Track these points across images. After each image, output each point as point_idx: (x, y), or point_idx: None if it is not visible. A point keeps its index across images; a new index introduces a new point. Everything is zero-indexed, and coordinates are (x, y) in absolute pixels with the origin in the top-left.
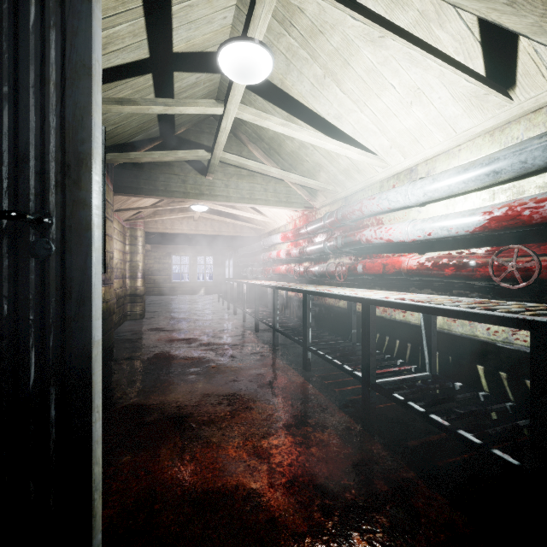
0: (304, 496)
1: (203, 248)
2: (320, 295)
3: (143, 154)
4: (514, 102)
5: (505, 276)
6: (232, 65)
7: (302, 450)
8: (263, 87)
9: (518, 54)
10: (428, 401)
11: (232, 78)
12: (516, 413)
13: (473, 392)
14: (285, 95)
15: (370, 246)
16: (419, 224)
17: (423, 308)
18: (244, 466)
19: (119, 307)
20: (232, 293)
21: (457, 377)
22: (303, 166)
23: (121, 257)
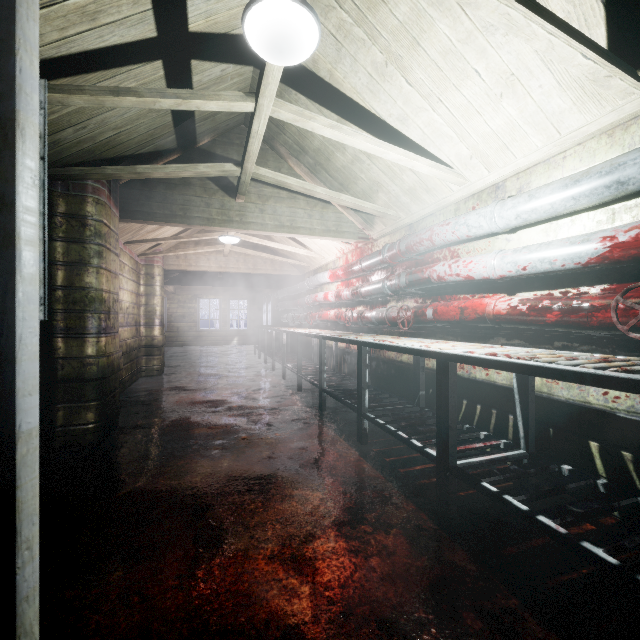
0: (364, 638)
1: (237, 289)
2: (379, 347)
3: (153, 167)
4: None
5: (635, 323)
6: (263, 34)
7: (360, 562)
8: (307, 82)
9: None
10: (531, 493)
11: (264, 54)
12: None
13: (588, 480)
14: (334, 91)
15: (442, 285)
16: (509, 255)
17: (527, 368)
18: (279, 587)
19: (131, 361)
20: (270, 343)
21: (561, 456)
22: (357, 185)
23: (134, 300)
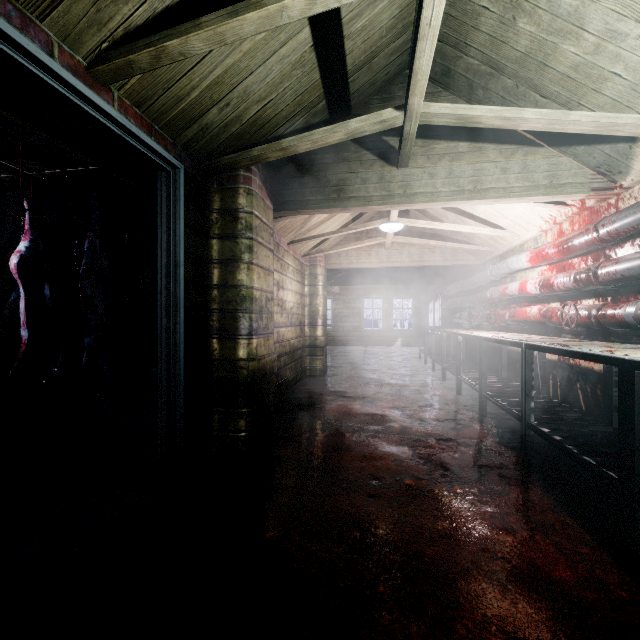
0: None
1: (400, 288)
2: None
3: (299, 138)
4: None
5: None
6: None
7: None
8: None
9: None
10: None
11: None
12: None
13: None
14: None
15: None
16: None
17: None
18: None
19: (295, 360)
20: (437, 347)
21: None
22: (601, 93)
23: (298, 300)
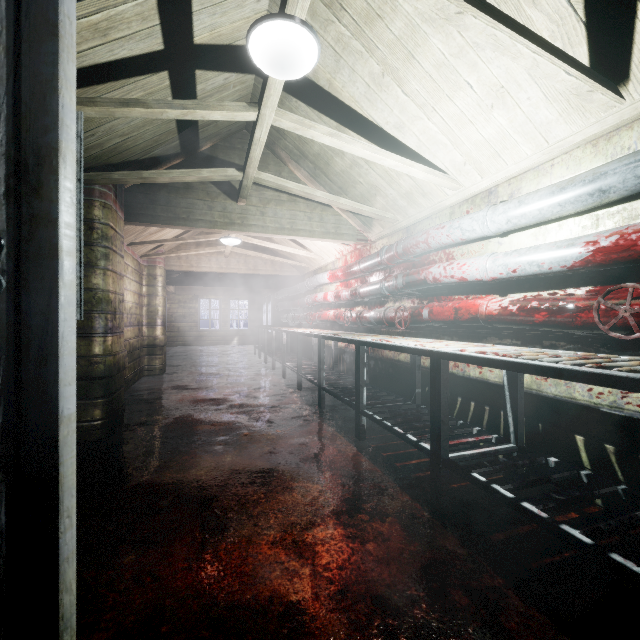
0: (360, 612)
1: (237, 290)
2: (377, 346)
3: (158, 173)
4: (625, 101)
5: (615, 323)
6: (267, 52)
7: (357, 547)
8: (307, 90)
9: (634, 37)
10: (517, 483)
11: (267, 70)
12: (631, 499)
13: (572, 471)
14: (333, 100)
15: (438, 286)
16: (501, 258)
17: (512, 365)
18: (282, 569)
19: (133, 360)
20: (270, 343)
21: (549, 449)
22: (356, 189)
23: (137, 300)
